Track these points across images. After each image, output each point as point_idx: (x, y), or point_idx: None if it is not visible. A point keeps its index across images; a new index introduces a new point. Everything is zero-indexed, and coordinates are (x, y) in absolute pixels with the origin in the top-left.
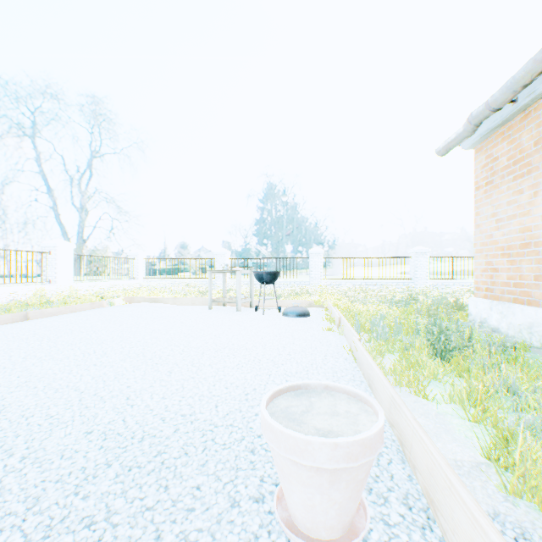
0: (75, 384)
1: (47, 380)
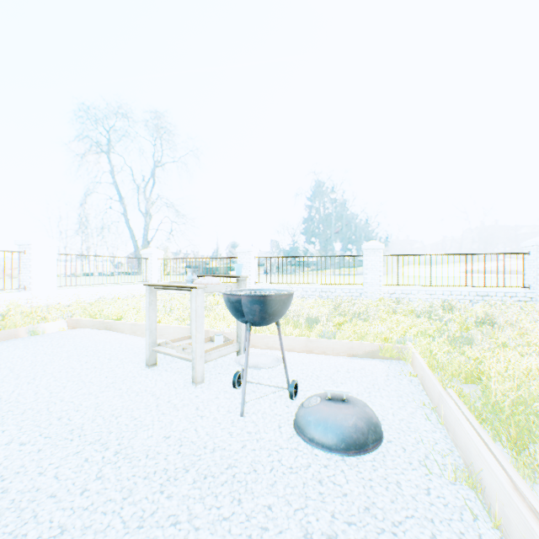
0: None
1: None
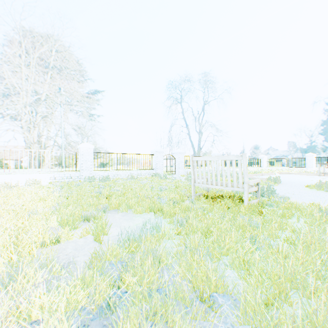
0: (308, 180)
1: (301, 179)
